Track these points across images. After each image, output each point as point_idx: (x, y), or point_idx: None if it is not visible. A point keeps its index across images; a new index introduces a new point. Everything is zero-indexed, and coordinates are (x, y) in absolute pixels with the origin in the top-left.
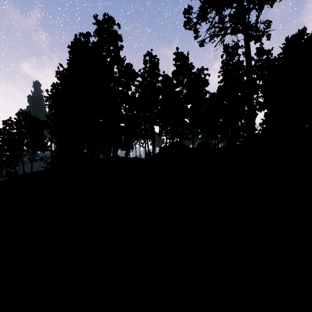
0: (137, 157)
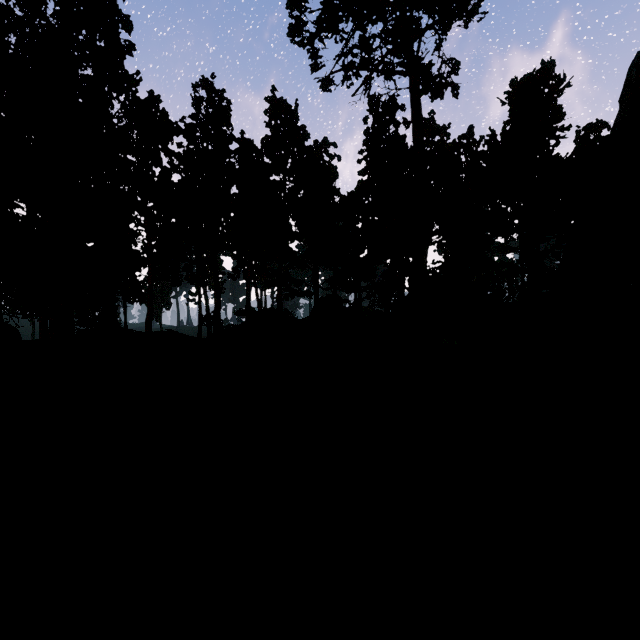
0: (173, 331)
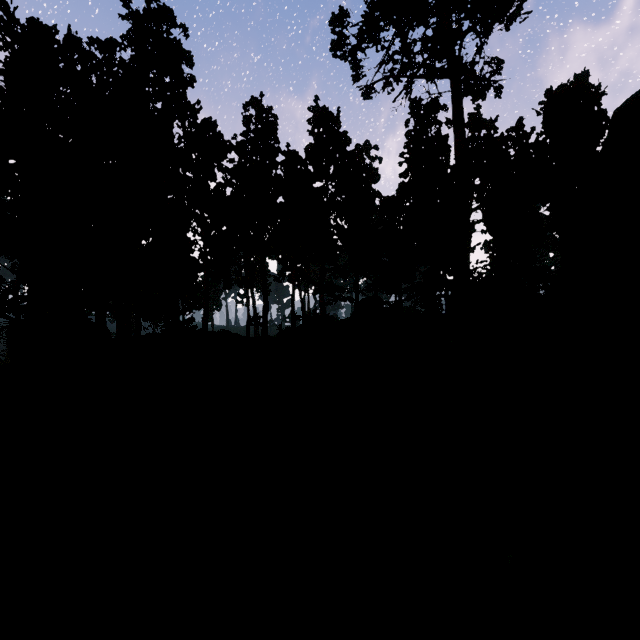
0: (228, 331)
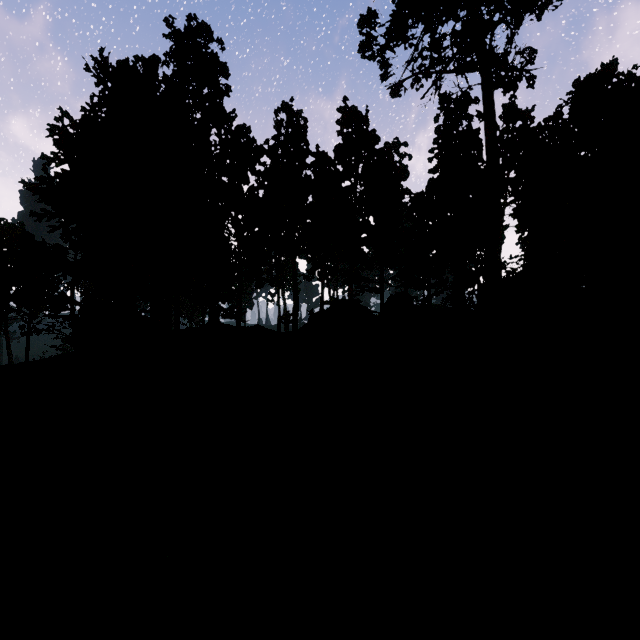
0: (260, 326)
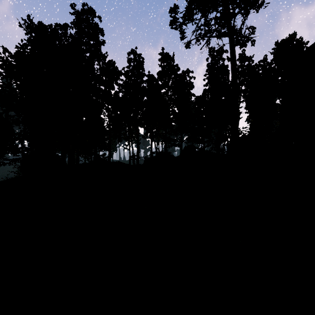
0: (120, 162)
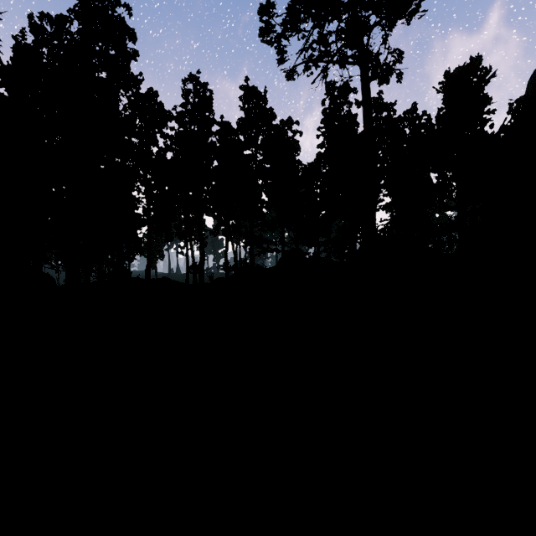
0: (168, 279)
